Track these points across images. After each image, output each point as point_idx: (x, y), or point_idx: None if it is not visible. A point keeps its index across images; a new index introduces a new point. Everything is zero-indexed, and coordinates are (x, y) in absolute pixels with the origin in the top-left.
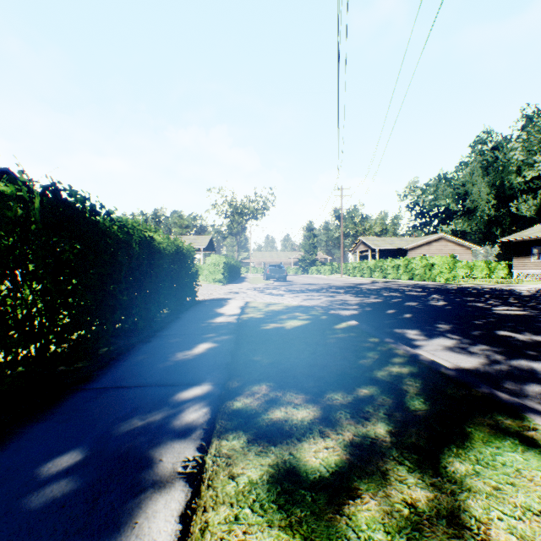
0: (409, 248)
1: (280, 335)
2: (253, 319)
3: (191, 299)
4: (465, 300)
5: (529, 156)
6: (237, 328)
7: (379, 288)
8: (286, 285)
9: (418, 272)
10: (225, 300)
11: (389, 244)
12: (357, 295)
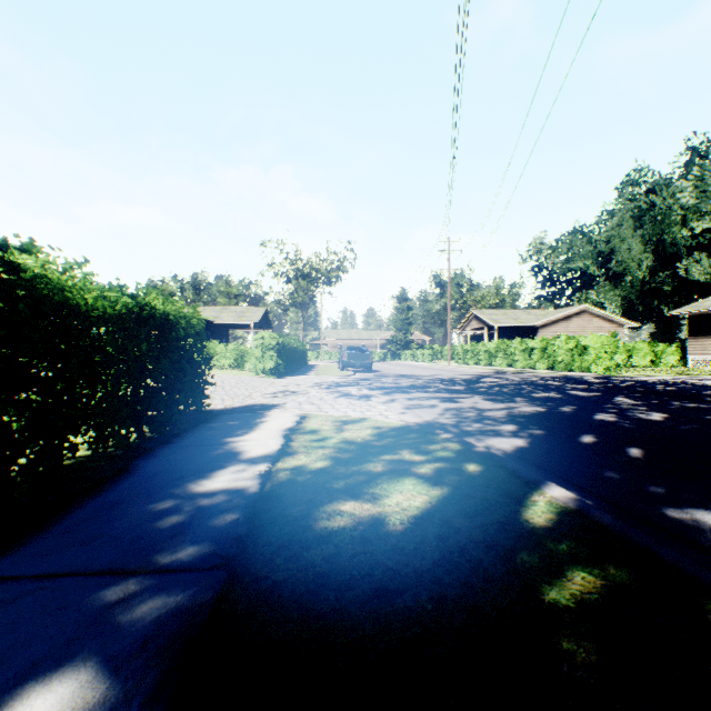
0: (540, 325)
1: (374, 581)
2: (301, 481)
3: (197, 411)
4: (688, 408)
5: (704, 199)
6: (246, 528)
7: (516, 383)
8: (371, 378)
9: (563, 358)
10: (263, 411)
11: (512, 320)
12: (492, 397)
